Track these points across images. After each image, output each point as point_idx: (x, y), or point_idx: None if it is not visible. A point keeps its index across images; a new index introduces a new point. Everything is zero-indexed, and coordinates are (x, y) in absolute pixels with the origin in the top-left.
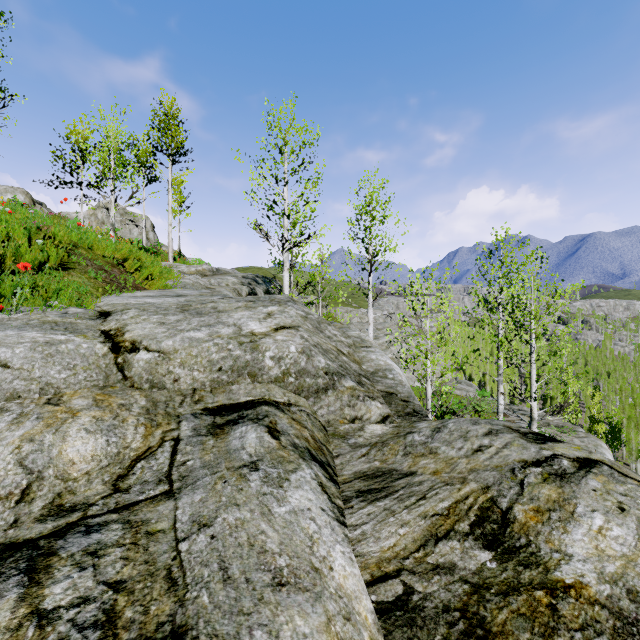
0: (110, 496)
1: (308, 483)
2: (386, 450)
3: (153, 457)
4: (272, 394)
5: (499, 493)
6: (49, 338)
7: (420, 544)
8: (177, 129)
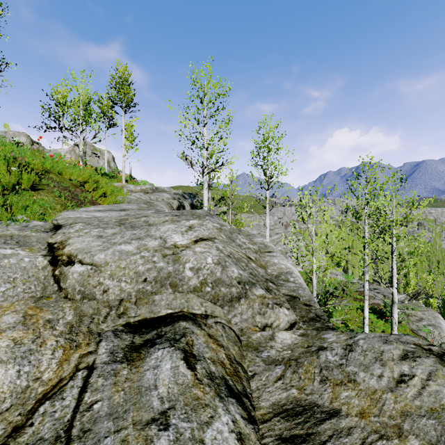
0: None
1: (225, 443)
2: (301, 372)
3: (60, 395)
4: (190, 305)
5: None
6: None
7: None
8: (128, 88)
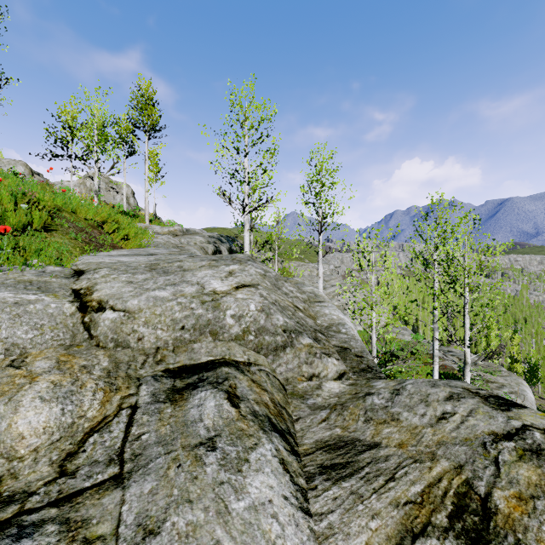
0: (54, 481)
1: (269, 463)
2: (346, 414)
3: (107, 429)
4: (232, 353)
5: (474, 474)
6: (19, 298)
7: (395, 543)
8: (152, 109)
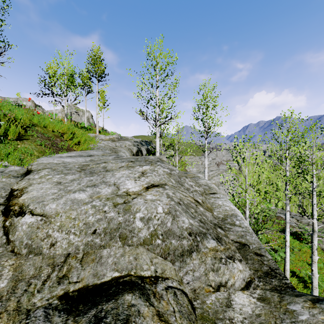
0: None
1: None
2: None
3: None
4: (139, 264)
5: None
6: None
7: None
8: (100, 63)
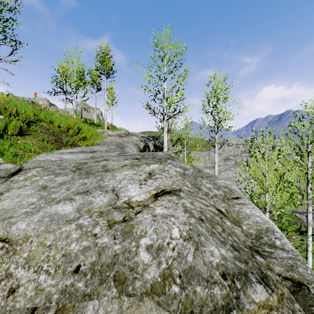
0: None
1: None
2: None
3: None
4: None
5: None
6: None
7: None
8: (108, 60)
